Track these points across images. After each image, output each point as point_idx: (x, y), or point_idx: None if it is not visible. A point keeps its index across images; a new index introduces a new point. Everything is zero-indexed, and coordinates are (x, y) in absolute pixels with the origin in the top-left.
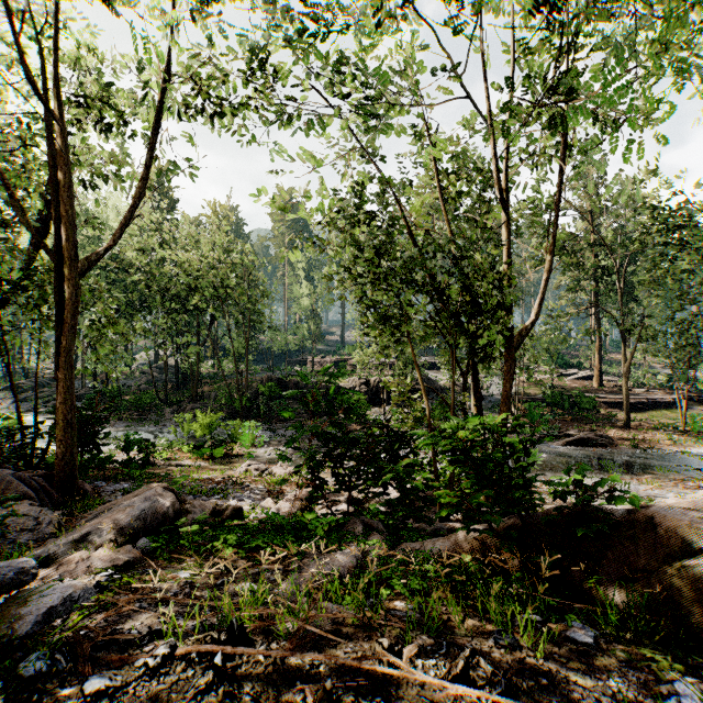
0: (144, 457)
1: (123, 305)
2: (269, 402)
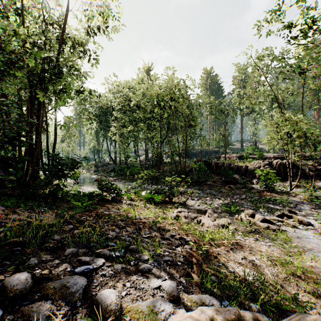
0: (101, 194)
1: (126, 122)
2: (199, 174)
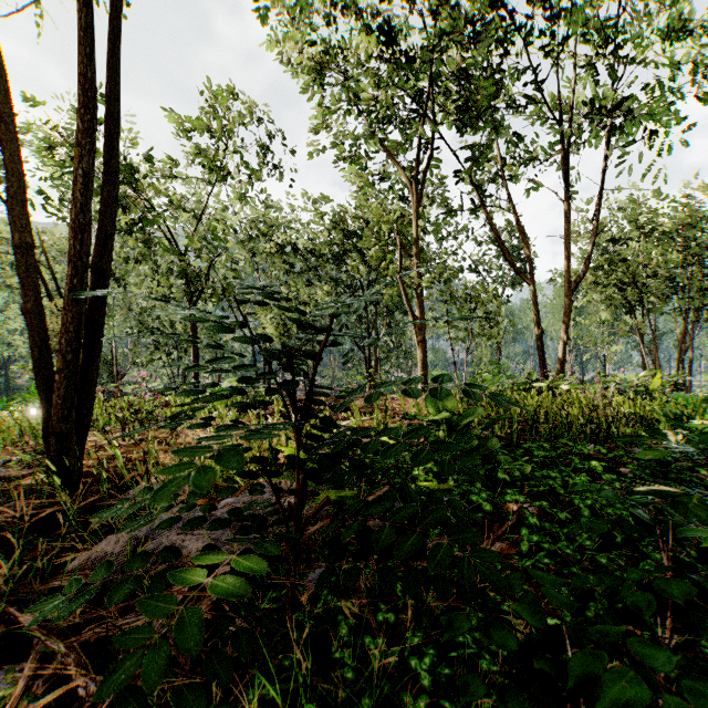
0: None
1: None
2: None
